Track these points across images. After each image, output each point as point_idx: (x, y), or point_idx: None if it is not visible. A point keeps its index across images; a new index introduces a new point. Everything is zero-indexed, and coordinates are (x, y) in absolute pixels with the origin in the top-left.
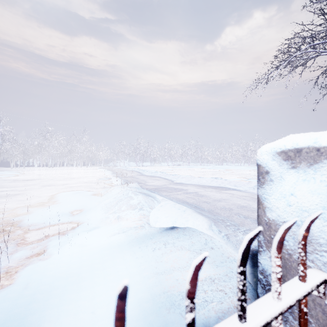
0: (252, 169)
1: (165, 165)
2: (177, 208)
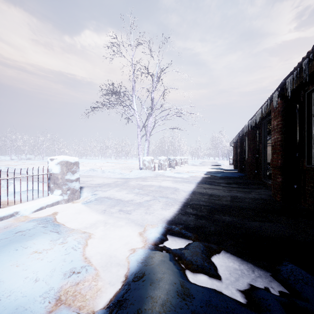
0: (103, 162)
1: (7, 160)
2: (29, 182)
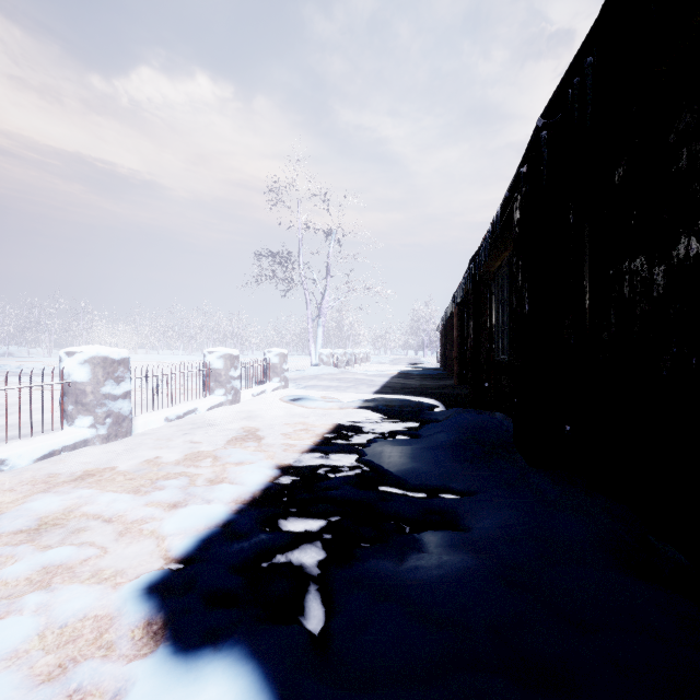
0: None
1: None
2: None
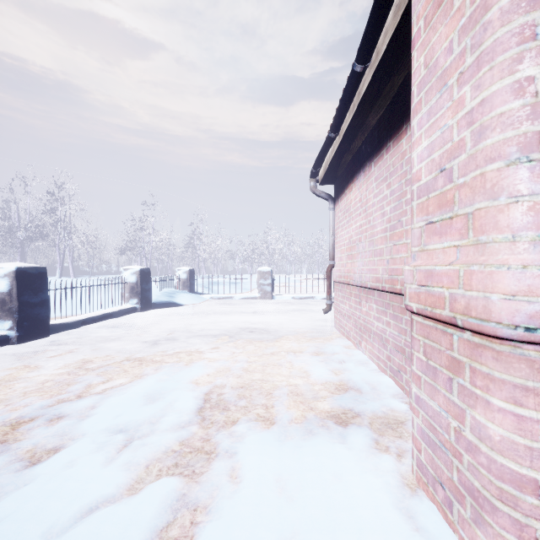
0: None
1: None
2: None
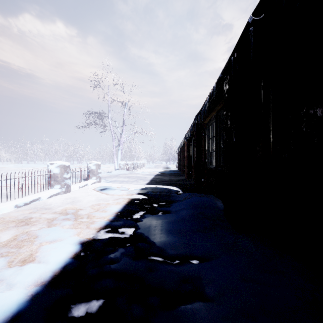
0: None
1: None
2: None
